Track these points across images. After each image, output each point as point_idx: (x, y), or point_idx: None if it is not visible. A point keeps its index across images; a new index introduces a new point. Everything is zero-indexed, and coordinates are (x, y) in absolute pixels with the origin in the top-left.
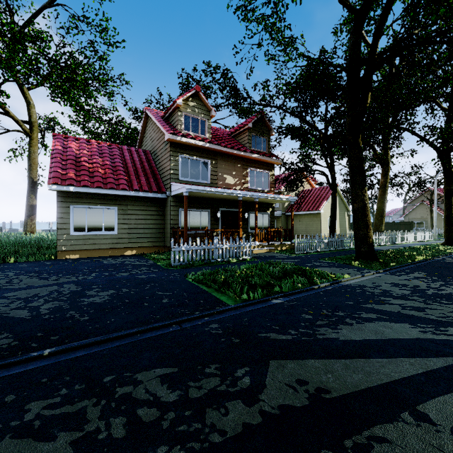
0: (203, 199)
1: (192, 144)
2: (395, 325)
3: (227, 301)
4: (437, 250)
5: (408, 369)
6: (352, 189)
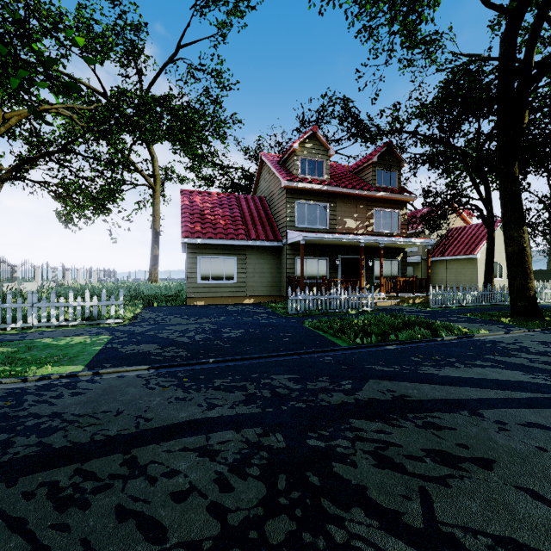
0: (320, 246)
1: (309, 189)
2: (506, 371)
3: (341, 343)
4: None
5: (490, 395)
6: (504, 229)
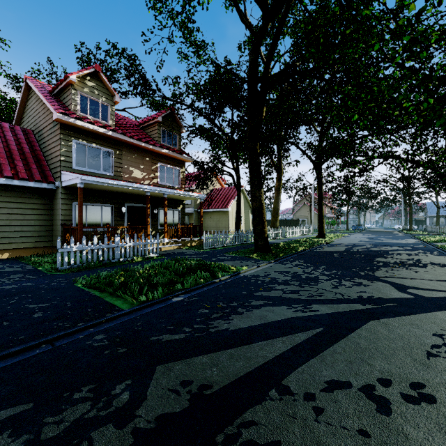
0: (105, 193)
1: (91, 130)
2: (276, 308)
3: (122, 305)
4: (313, 241)
5: (280, 348)
6: (251, 190)
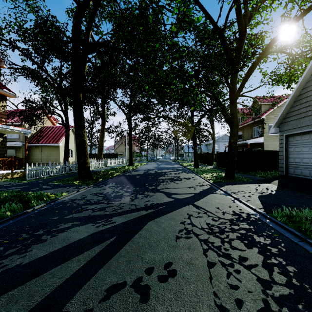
0: None
1: None
2: (82, 227)
3: None
4: (125, 168)
5: (74, 268)
6: (75, 129)
